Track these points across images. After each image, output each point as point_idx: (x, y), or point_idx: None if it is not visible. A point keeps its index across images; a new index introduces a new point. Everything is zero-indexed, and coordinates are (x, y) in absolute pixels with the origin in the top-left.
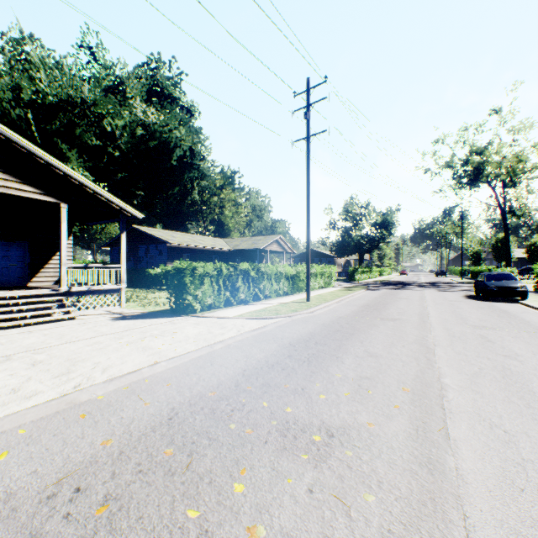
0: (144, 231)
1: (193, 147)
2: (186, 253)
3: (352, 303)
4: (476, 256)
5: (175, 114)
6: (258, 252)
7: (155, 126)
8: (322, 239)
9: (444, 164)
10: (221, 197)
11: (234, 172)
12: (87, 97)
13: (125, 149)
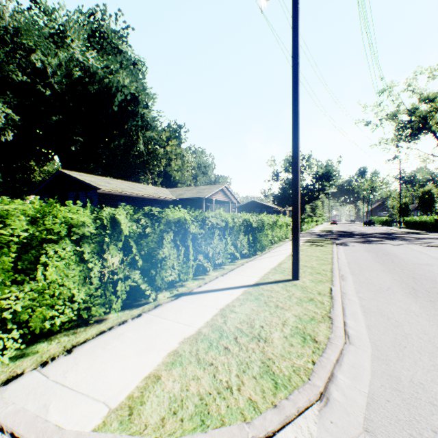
0: (71, 175)
1: (137, 94)
2: (122, 201)
3: (374, 282)
4: (404, 207)
5: (116, 58)
6: (203, 201)
7: (94, 67)
8: (264, 190)
9: (389, 114)
10: (167, 148)
11: (180, 127)
12: (10, 25)
13: (59, 89)
